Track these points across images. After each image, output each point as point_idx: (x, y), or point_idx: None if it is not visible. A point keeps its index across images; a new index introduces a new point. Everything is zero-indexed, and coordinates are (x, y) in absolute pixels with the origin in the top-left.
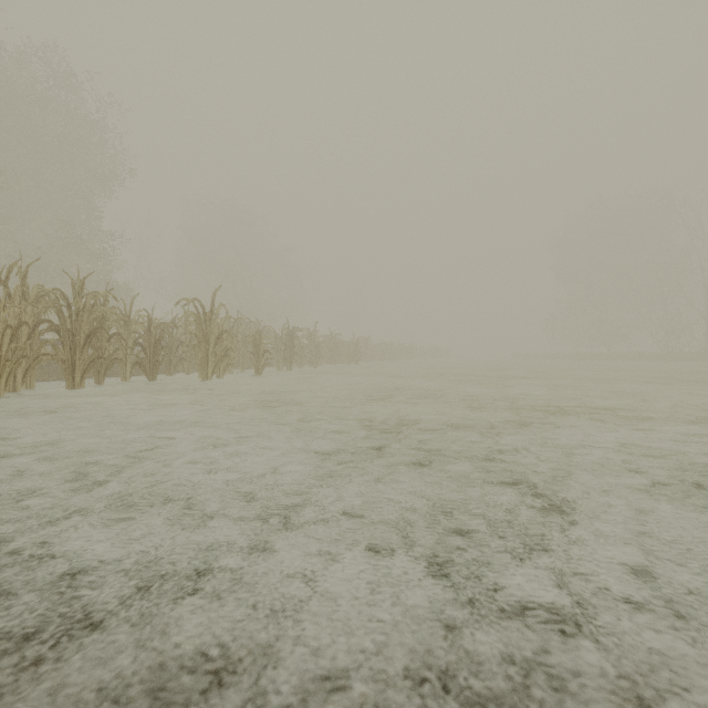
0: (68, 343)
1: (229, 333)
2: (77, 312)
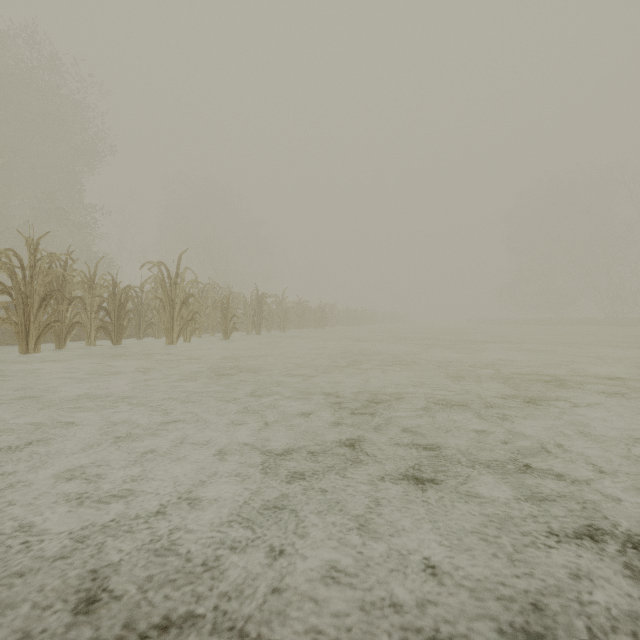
0: (21, 306)
1: (195, 297)
2: (32, 274)
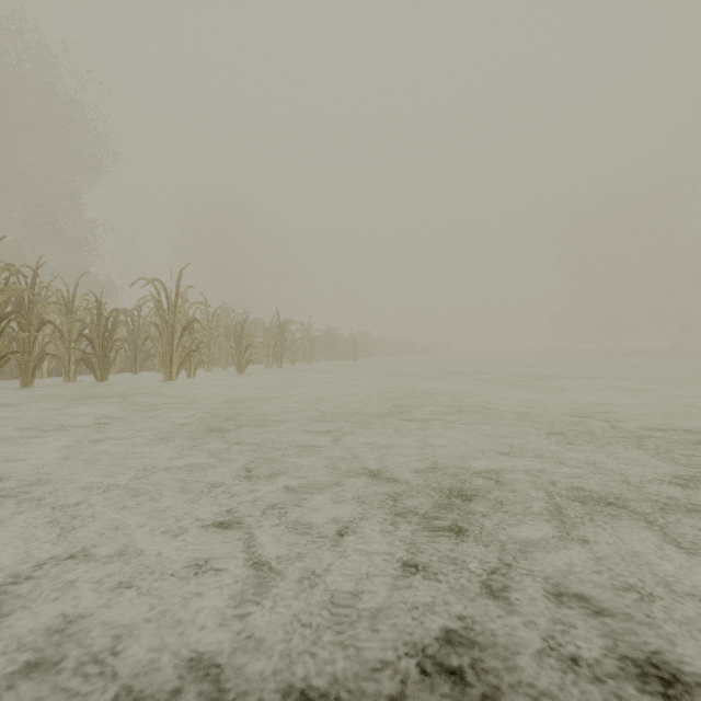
0: None
1: (200, 322)
2: None
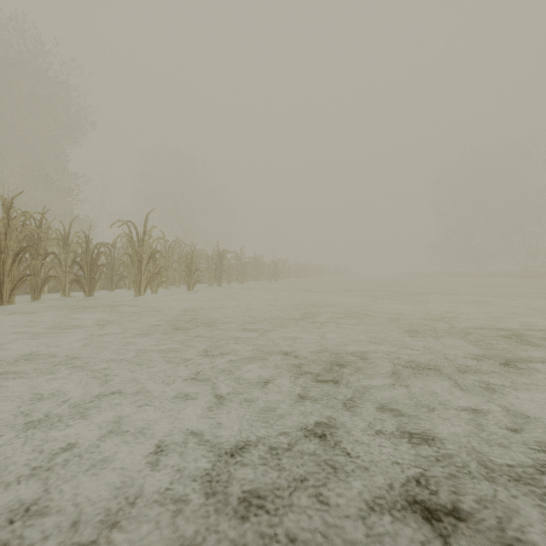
0: None
1: (161, 253)
2: (6, 231)
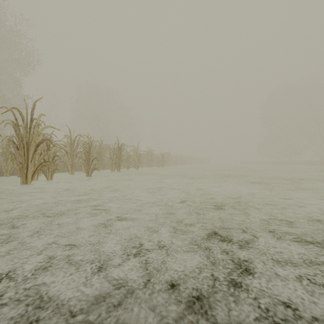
0: None
1: (50, 141)
2: None
